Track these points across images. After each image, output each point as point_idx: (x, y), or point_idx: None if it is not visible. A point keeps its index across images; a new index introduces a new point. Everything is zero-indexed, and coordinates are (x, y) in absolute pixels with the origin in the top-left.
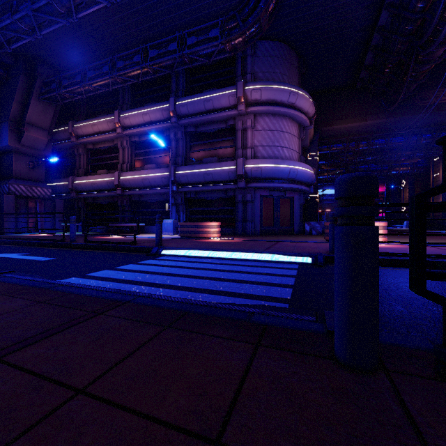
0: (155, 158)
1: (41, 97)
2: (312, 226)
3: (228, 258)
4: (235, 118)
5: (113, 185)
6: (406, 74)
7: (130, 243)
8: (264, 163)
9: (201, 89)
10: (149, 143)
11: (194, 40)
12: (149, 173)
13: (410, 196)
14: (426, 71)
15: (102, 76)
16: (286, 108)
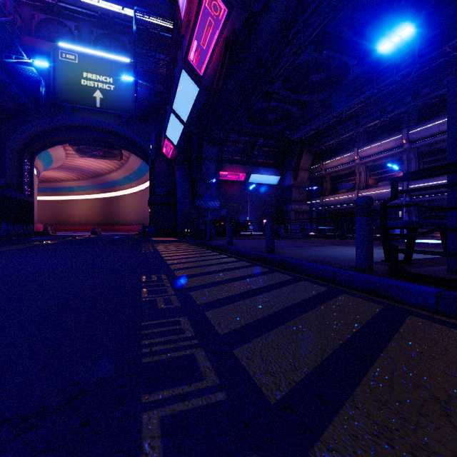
0: (387, 176)
1: (308, 152)
2: None
3: None
4: None
5: (352, 200)
6: None
7: None
8: None
9: (435, 112)
10: (382, 166)
11: (427, 91)
12: (383, 189)
13: None
14: None
15: (349, 131)
16: None
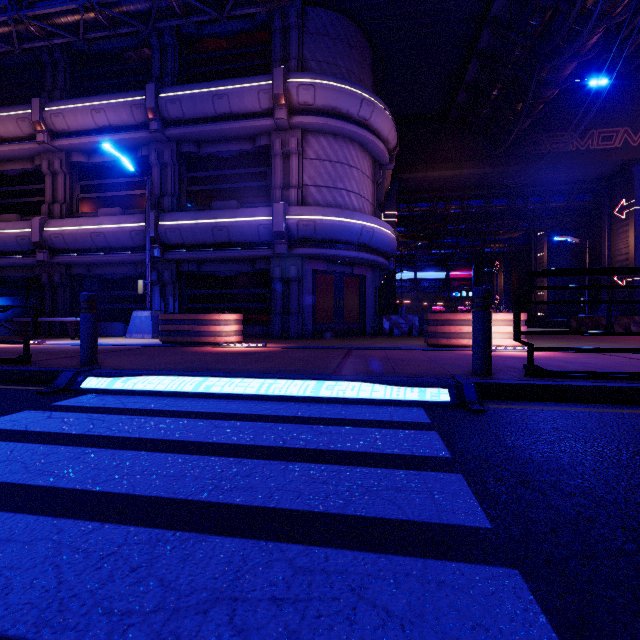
0: (119, 197)
1: None
2: (394, 322)
3: (251, 396)
4: (269, 135)
5: (29, 242)
6: (521, 102)
7: (14, 361)
8: (320, 213)
9: (209, 79)
10: (108, 169)
11: None
12: (105, 222)
13: (505, 283)
14: (547, 99)
15: None
16: (355, 125)
